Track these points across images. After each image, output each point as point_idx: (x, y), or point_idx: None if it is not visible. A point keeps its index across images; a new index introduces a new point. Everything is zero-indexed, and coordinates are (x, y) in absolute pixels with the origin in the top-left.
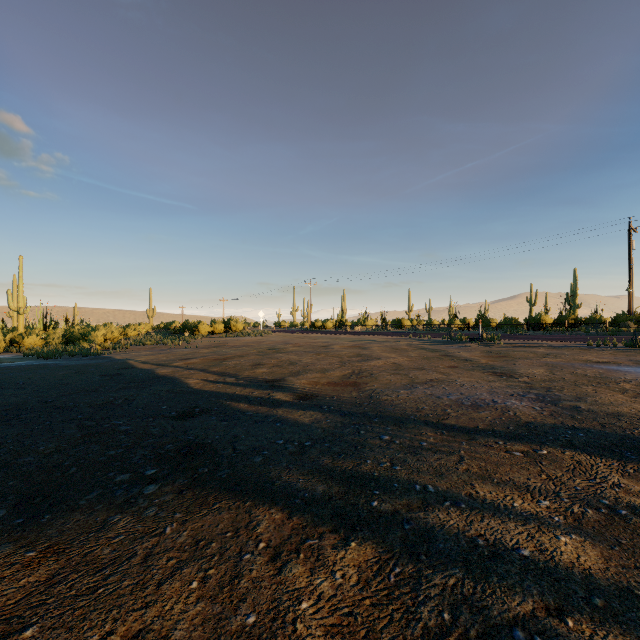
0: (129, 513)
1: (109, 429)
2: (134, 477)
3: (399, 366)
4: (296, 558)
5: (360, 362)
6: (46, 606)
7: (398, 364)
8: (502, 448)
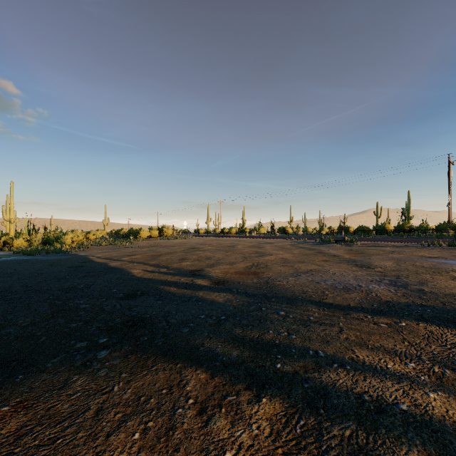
0: (85, 374)
1: (72, 307)
2: (90, 344)
3: (286, 260)
4: (219, 412)
5: (257, 257)
6: (13, 455)
7: (285, 259)
8: (371, 321)
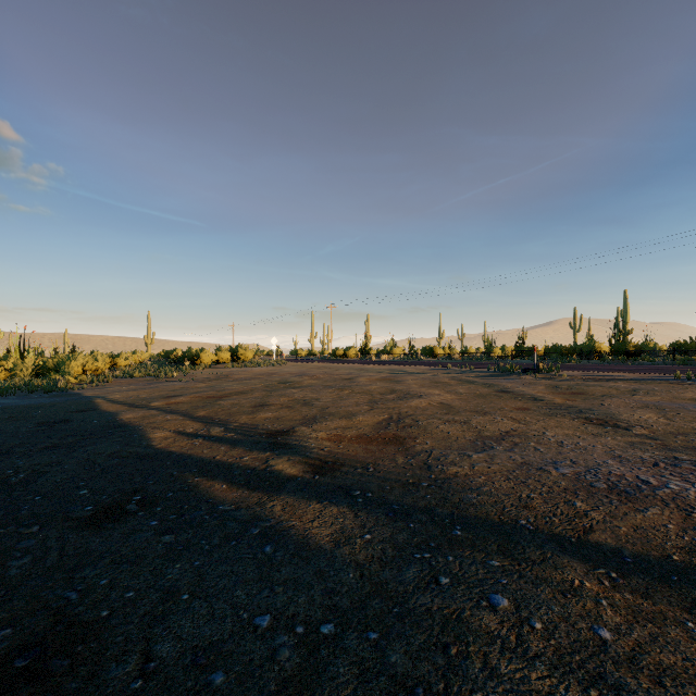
0: None
1: None
2: None
3: (450, 408)
4: None
5: (396, 402)
6: None
7: (447, 405)
8: None
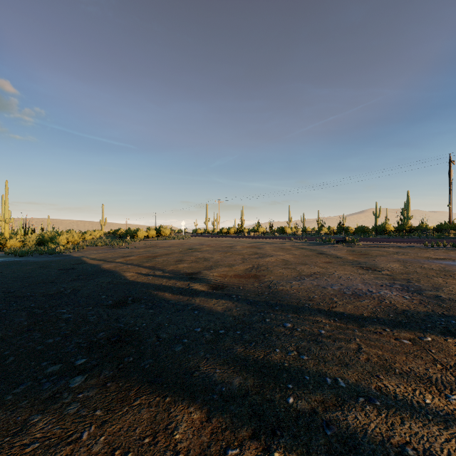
0: (51, 411)
1: (53, 317)
2: (64, 367)
3: (287, 262)
4: None
5: (257, 259)
6: None
7: (286, 260)
8: (391, 335)
